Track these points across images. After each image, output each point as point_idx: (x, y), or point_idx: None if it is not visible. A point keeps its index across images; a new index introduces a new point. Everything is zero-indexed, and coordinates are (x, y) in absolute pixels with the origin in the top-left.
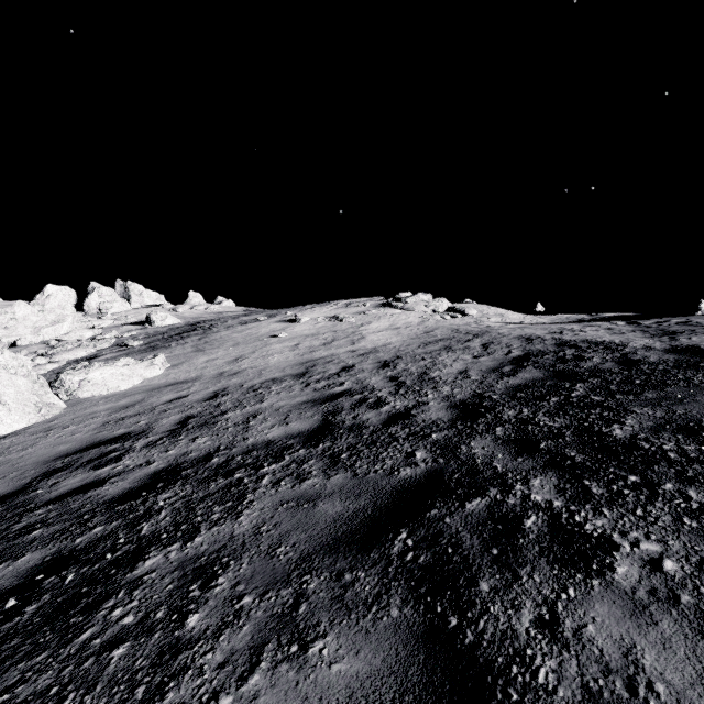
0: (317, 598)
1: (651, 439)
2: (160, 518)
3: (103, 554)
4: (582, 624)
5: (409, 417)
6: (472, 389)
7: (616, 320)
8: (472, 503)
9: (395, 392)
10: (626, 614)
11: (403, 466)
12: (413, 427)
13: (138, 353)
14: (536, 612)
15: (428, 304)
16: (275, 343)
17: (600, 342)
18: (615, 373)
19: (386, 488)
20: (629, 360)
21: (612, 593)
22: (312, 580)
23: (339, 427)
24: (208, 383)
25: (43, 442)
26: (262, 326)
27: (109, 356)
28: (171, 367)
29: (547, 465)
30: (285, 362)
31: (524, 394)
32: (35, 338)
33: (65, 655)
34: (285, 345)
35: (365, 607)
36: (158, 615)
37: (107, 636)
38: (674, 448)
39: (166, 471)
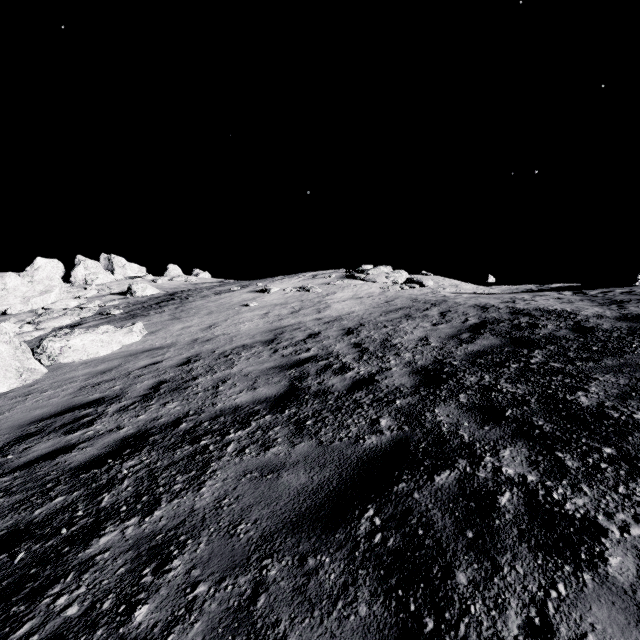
0: (277, 589)
1: (619, 407)
2: (121, 488)
3: (59, 529)
4: (580, 632)
5: (373, 383)
6: (433, 356)
7: (563, 290)
8: (441, 476)
9: (359, 358)
10: (630, 620)
11: (368, 434)
12: (376, 393)
13: (118, 321)
14: (524, 614)
15: (388, 275)
16: (246, 312)
17: (552, 310)
18: (571, 340)
19: (351, 458)
20: (583, 327)
21: (608, 591)
22: (273, 565)
23: (305, 392)
24: (182, 349)
25: (20, 406)
26: (234, 295)
27: (91, 324)
28: (148, 334)
29: (515, 435)
30: (255, 329)
31: (483, 360)
32: (24, 307)
33: None
34: (255, 314)
35: (330, 602)
36: (105, 605)
37: (46, 631)
38: None
39: (135, 436)
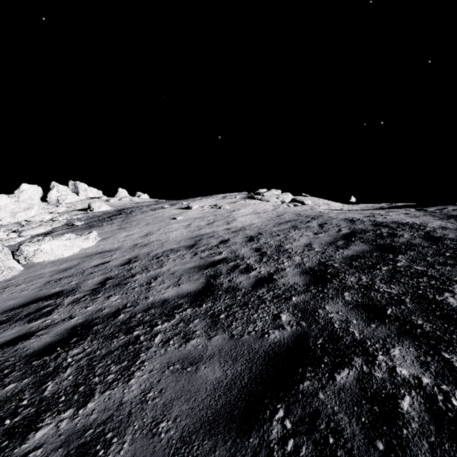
0: None
1: None
2: (64, 377)
3: (4, 419)
4: None
5: (272, 281)
6: (317, 259)
7: (407, 208)
8: (341, 374)
9: (259, 260)
10: None
11: (271, 329)
12: (275, 290)
13: (79, 230)
14: None
15: (278, 196)
16: (174, 223)
17: (405, 223)
18: (426, 247)
19: (259, 352)
20: (433, 236)
21: None
22: None
23: (218, 288)
24: (125, 252)
25: None
26: (166, 211)
27: (60, 232)
28: (101, 240)
29: (400, 333)
30: (180, 237)
31: (358, 263)
32: (12, 219)
33: None
34: (181, 225)
35: None
36: None
37: None
38: None
39: (82, 326)
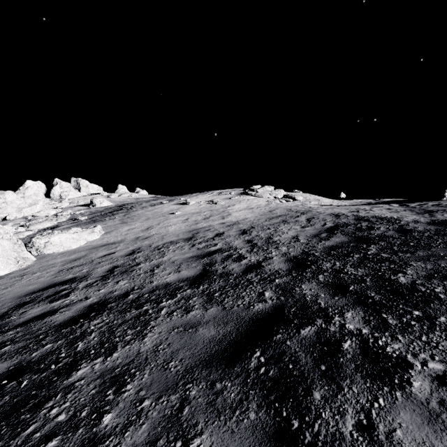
0: (196, 403)
1: (426, 284)
2: (90, 338)
3: (50, 365)
4: (392, 428)
5: (260, 267)
6: (301, 249)
7: (392, 203)
8: (305, 330)
9: (250, 250)
10: (424, 421)
11: (256, 302)
12: (262, 274)
13: (84, 224)
14: (356, 417)
15: (271, 193)
16: (173, 218)
17: (384, 217)
18: (396, 238)
19: (245, 318)
20: (404, 229)
21: (411, 403)
22: (193, 388)
23: (213, 274)
24: (128, 244)
25: (18, 284)
26: (164, 207)
27: (65, 226)
28: (105, 234)
29: (355, 303)
30: (179, 230)
31: (336, 252)
32: (19, 214)
33: (13, 445)
34: (179, 219)
35: (231, 411)
36: (83, 414)
37: (45, 430)
38: (443, 291)
39: (98, 304)
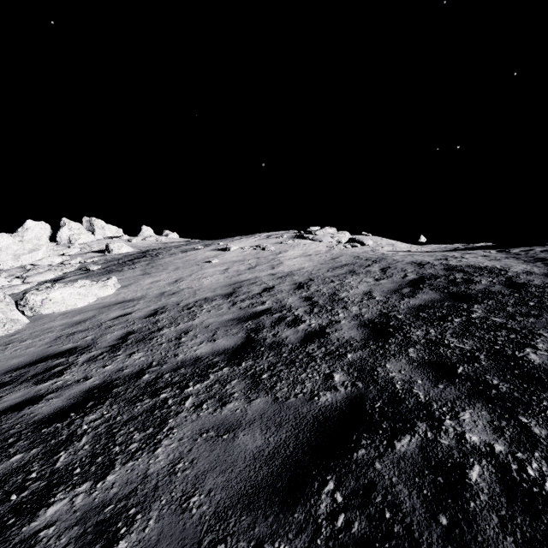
0: None
1: None
2: (79, 446)
3: (9, 494)
4: None
5: (324, 335)
6: (378, 309)
7: (487, 249)
8: (401, 441)
9: (310, 311)
10: None
11: (322, 390)
12: (328, 346)
13: (96, 276)
14: None
15: (333, 235)
16: (209, 268)
17: (483, 267)
18: (506, 295)
19: (307, 417)
20: (515, 283)
21: None
22: None
23: (260, 344)
24: (150, 301)
25: None
26: (199, 253)
27: (72, 278)
28: (121, 288)
29: (472, 395)
30: (216, 283)
31: (426, 314)
32: (15, 263)
33: None
34: (217, 269)
35: None
36: None
37: None
38: None
39: (99, 388)
